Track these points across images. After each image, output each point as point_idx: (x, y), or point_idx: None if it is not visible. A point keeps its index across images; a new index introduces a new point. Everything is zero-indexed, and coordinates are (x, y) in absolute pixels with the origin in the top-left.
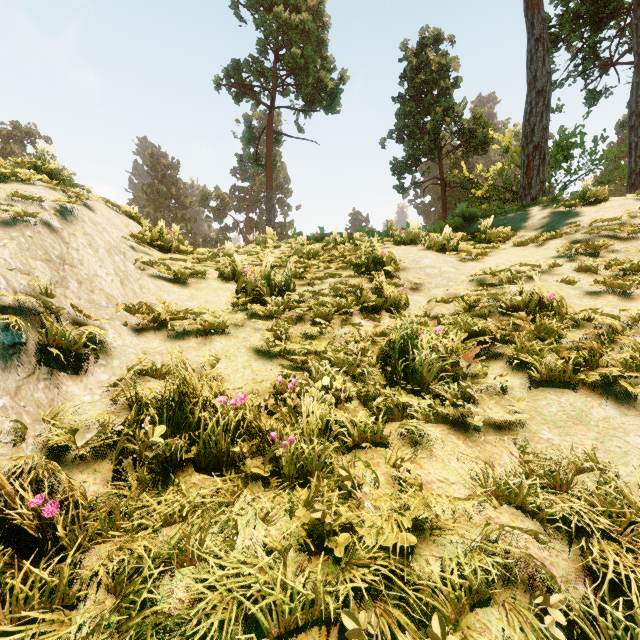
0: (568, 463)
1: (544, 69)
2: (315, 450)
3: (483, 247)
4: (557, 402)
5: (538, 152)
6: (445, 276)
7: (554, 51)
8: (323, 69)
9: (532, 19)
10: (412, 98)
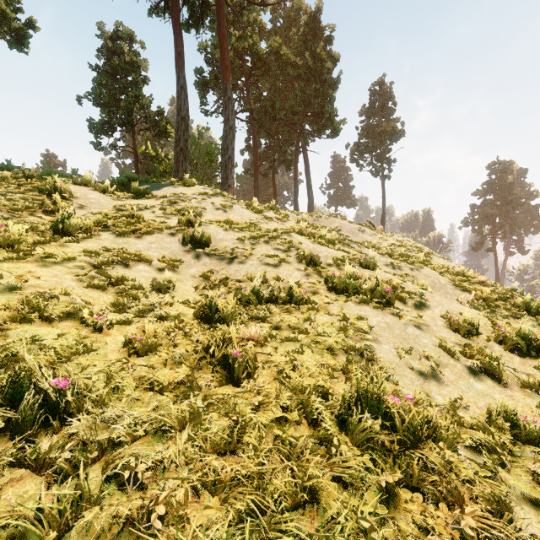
0: (114, 248)
1: (185, 106)
2: (17, 237)
3: (129, 195)
4: (123, 240)
5: (182, 153)
6: (101, 204)
7: (206, 92)
8: (6, 3)
9: (179, 74)
10: (109, 74)
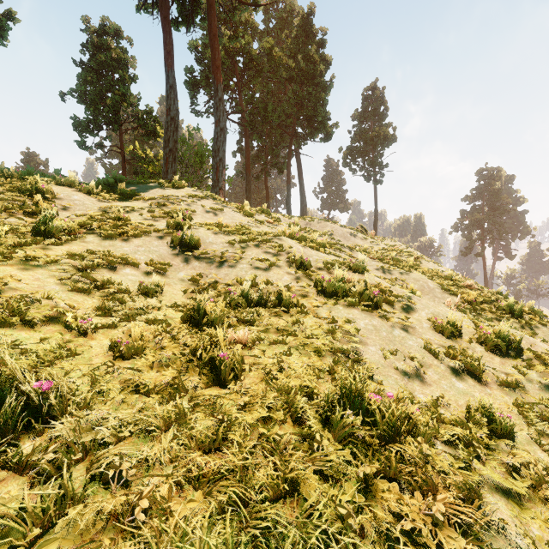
0: (100, 251)
1: (175, 106)
2: None
3: (116, 197)
4: (109, 243)
5: (172, 154)
6: (86, 206)
7: (197, 92)
8: None
9: (168, 73)
10: (94, 70)
